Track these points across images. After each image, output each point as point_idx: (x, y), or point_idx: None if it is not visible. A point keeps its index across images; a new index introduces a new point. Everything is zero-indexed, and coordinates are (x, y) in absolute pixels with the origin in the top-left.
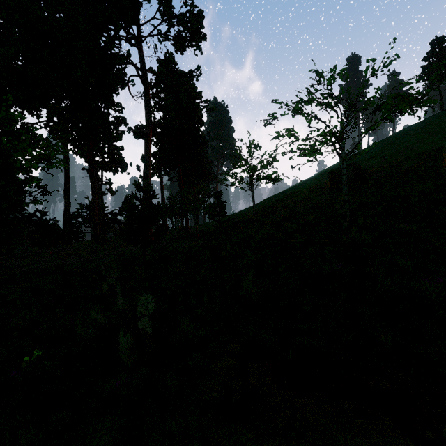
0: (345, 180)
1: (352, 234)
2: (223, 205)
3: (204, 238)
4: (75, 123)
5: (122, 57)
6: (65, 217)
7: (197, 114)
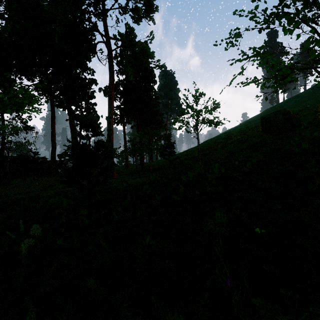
0: None
1: None
2: (172, 145)
3: (156, 174)
4: (57, 83)
5: (91, 27)
6: (52, 156)
7: (151, 75)
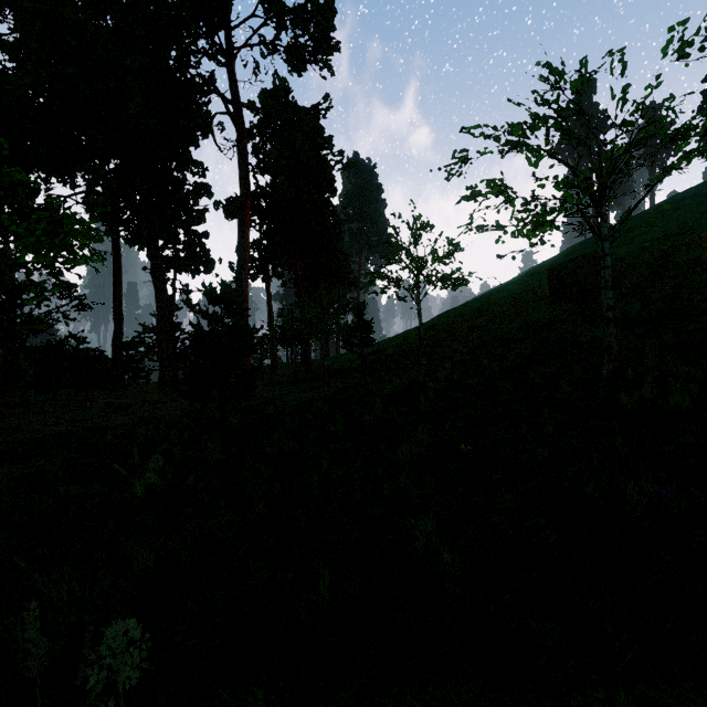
0: (608, 280)
1: (643, 392)
2: (368, 326)
3: (336, 383)
4: (129, 194)
5: (202, 83)
6: (115, 346)
7: (326, 177)
